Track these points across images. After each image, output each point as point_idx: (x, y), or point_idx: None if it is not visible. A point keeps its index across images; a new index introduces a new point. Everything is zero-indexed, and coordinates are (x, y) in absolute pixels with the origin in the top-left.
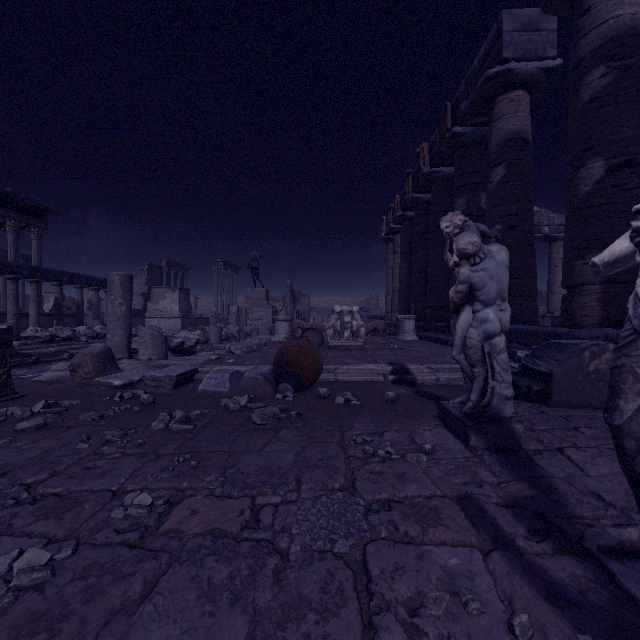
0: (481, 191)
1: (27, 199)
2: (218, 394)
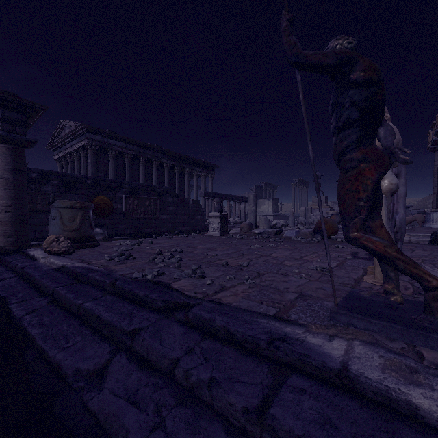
0: None
1: (208, 162)
2: (290, 237)
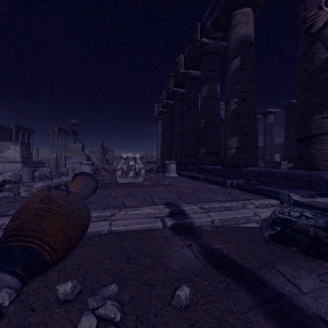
0: (217, 83)
1: None
2: None
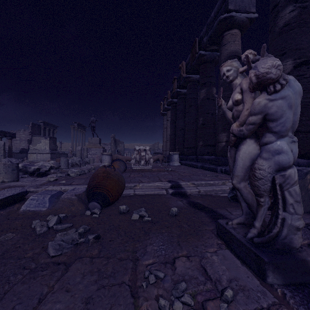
0: (213, 86)
1: None
2: (37, 213)
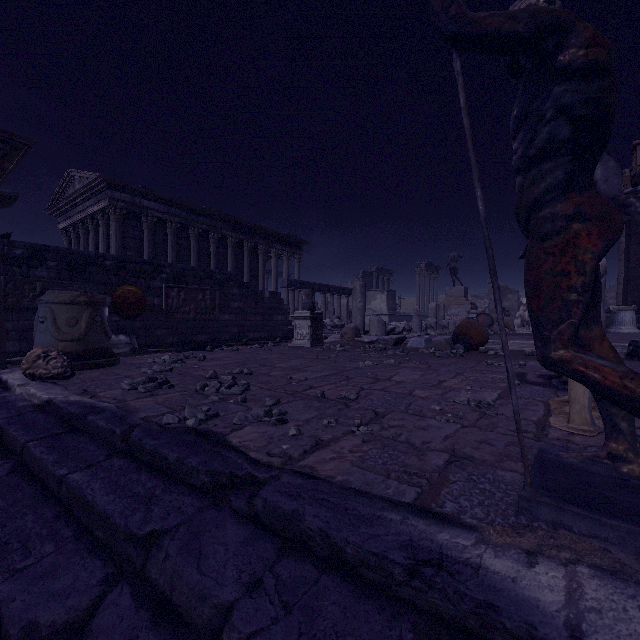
0: None
1: (294, 237)
2: (418, 349)
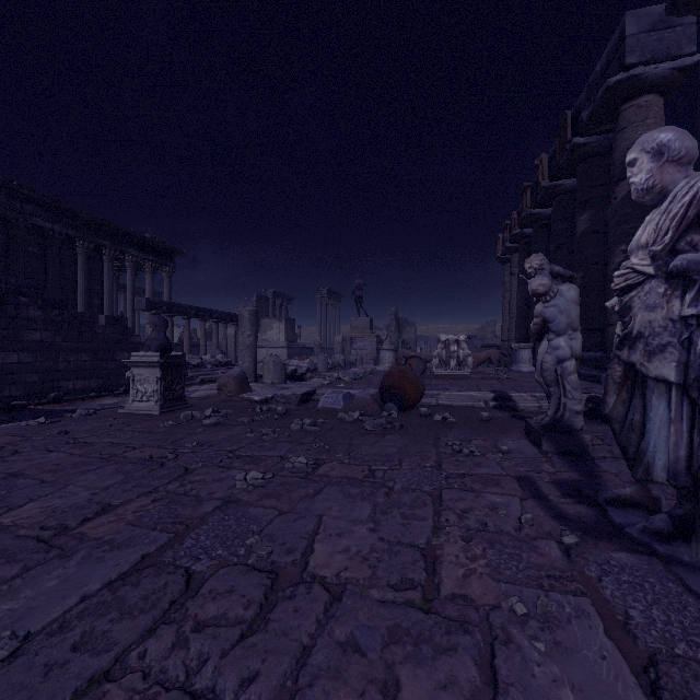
0: (609, 205)
1: (161, 243)
2: (334, 410)
